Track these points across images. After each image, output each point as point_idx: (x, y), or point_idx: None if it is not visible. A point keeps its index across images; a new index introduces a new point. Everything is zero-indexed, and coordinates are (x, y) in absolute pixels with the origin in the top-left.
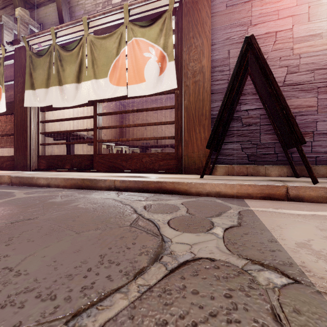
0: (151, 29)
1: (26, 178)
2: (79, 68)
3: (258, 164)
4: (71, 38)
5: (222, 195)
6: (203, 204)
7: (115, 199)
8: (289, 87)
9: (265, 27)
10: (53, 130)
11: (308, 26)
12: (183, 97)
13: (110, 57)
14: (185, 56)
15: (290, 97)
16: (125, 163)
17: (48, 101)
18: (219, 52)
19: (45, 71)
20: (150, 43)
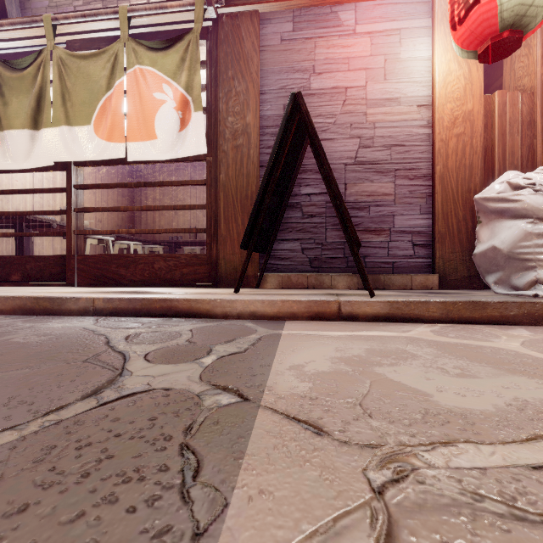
0: (166, 55)
1: None
2: (37, 104)
3: (324, 272)
4: (23, 47)
5: (259, 317)
6: (221, 329)
7: (87, 327)
8: (362, 166)
9: (332, 79)
10: None
11: (385, 87)
12: (218, 169)
13: (96, 91)
14: (222, 106)
15: (363, 180)
16: (125, 270)
17: None
18: (272, 106)
19: None
20: (165, 77)
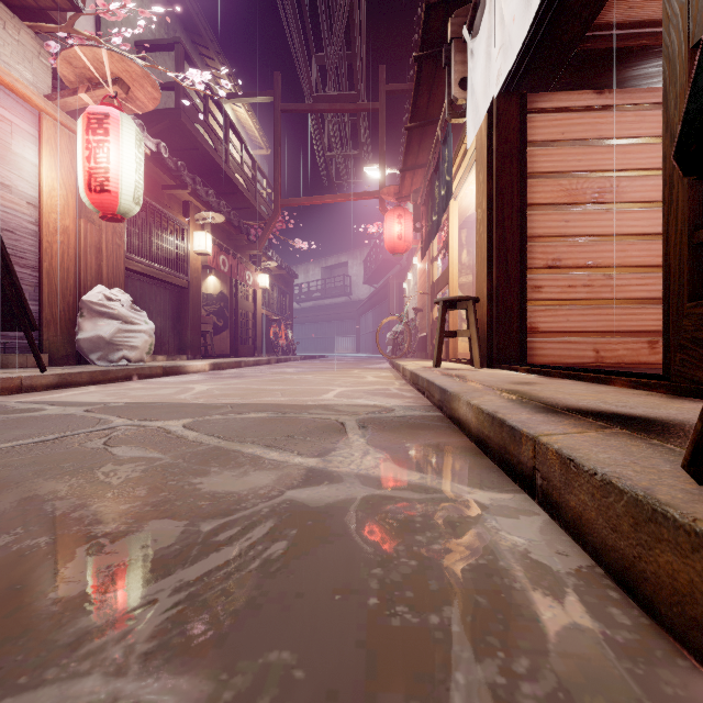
0: None
1: None
2: None
3: None
4: None
5: None
6: None
7: None
8: None
9: None
10: None
11: None
12: None
13: None
14: None
15: None
16: None
17: None
18: None
19: None
20: None
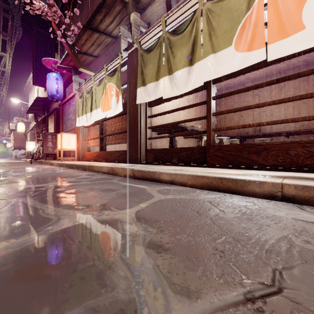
0: None
1: (148, 172)
2: (192, 48)
3: None
4: (179, 22)
5: None
6: None
7: None
8: None
9: None
10: (155, 125)
11: None
12: None
13: (236, 17)
14: None
15: None
16: (256, 156)
17: (158, 94)
18: None
19: (155, 64)
20: None
